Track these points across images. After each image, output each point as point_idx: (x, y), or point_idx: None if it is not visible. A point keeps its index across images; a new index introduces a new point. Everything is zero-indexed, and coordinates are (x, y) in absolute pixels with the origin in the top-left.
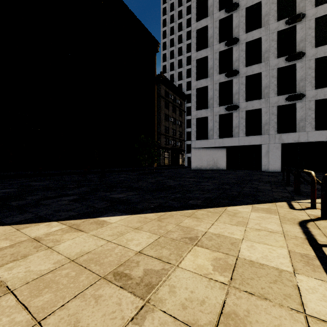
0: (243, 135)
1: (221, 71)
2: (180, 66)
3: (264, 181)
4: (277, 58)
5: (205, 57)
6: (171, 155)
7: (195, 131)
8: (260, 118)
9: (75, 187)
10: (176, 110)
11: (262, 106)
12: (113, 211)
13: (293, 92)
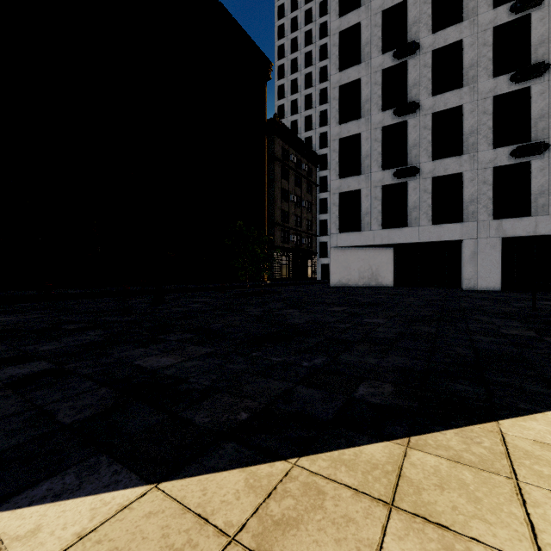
0: (427, 222)
1: (386, 106)
2: (309, 106)
3: (494, 312)
4: (492, 78)
5: (356, 82)
6: (293, 260)
7: (338, 216)
8: (460, 190)
9: (75, 330)
10: (301, 182)
11: (464, 167)
12: (96, 449)
13: (523, 141)
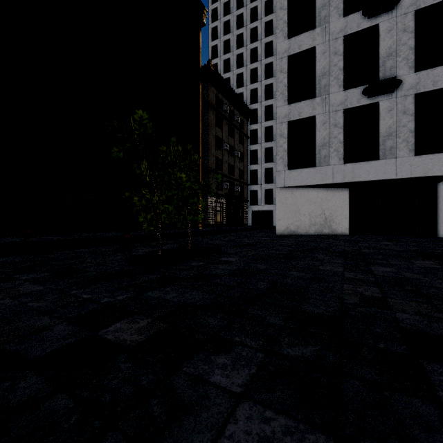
0: (408, 152)
1: (348, 11)
2: (240, 65)
3: None
4: None
5: None
6: (226, 207)
7: (286, 149)
8: None
9: None
10: (234, 133)
11: None
12: None
13: None
